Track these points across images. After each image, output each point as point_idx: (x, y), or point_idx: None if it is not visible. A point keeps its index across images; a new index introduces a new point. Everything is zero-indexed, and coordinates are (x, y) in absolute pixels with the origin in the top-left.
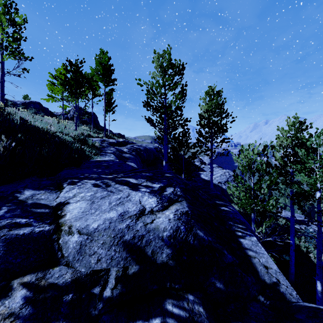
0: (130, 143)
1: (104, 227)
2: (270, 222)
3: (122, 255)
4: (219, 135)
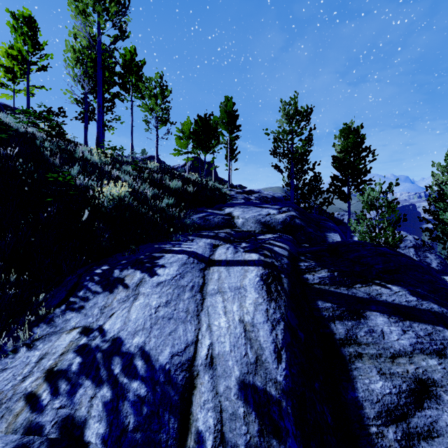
0: (256, 192)
1: (252, 217)
2: None
3: (260, 226)
4: (359, 177)
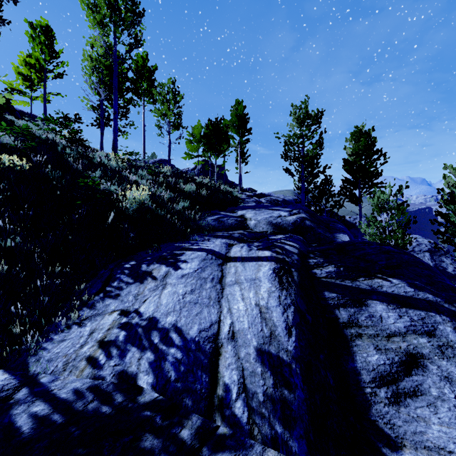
0: (267, 195)
1: (264, 219)
2: None
3: (272, 228)
4: (371, 179)
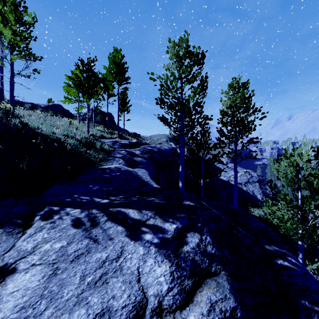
0: (143, 143)
1: None
2: None
3: None
4: (245, 134)
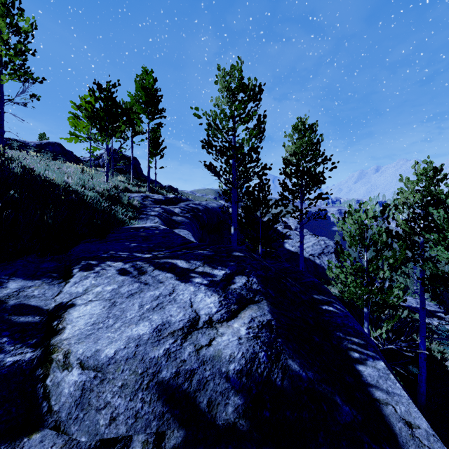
0: (184, 200)
1: (125, 355)
2: (393, 322)
3: (155, 409)
4: (313, 188)
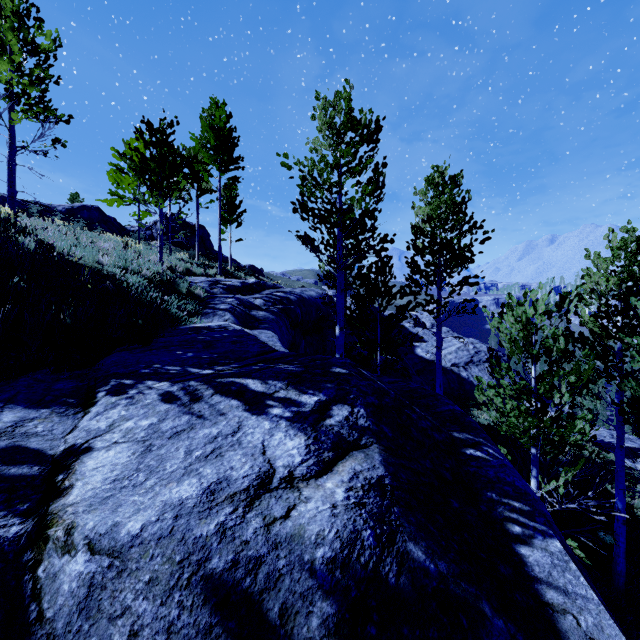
0: (270, 286)
1: (157, 531)
2: (576, 470)
3: (198, 620)
4: (456, 268)
